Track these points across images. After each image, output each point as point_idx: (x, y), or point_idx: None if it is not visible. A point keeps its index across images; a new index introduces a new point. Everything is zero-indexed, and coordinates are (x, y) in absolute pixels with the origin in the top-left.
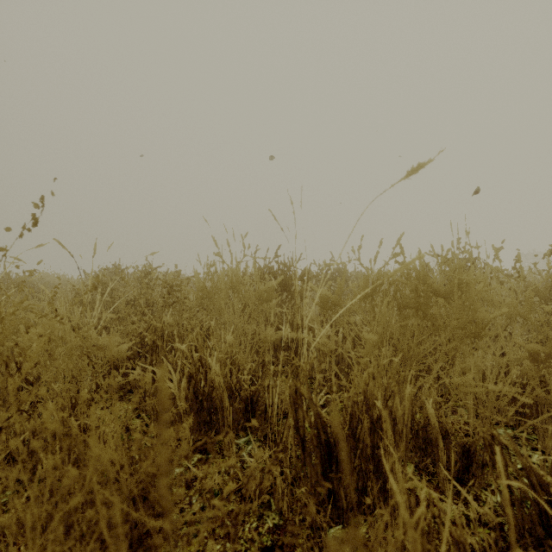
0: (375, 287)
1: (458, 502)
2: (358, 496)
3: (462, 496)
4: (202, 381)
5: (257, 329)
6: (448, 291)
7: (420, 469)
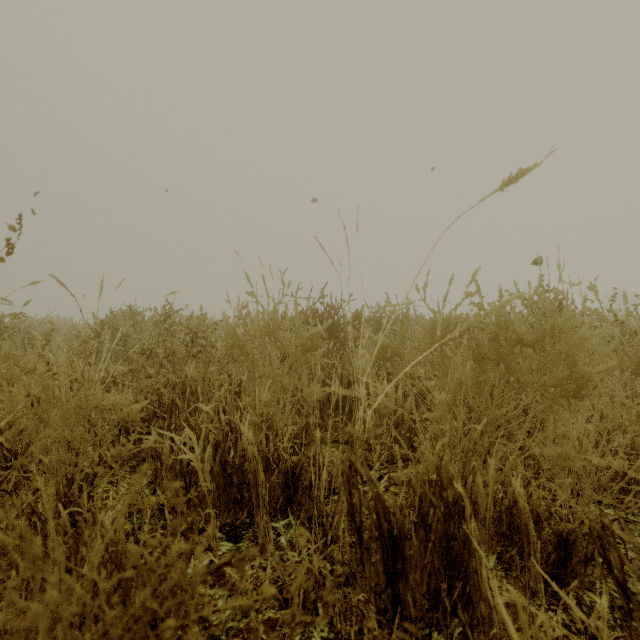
0: (445, 334)
1: (556, 608)
2: (429, 601)
3: (562, 601)
4: (231, 450)
5: (299, 385)
6: (536, 338)
7: (504, 562)
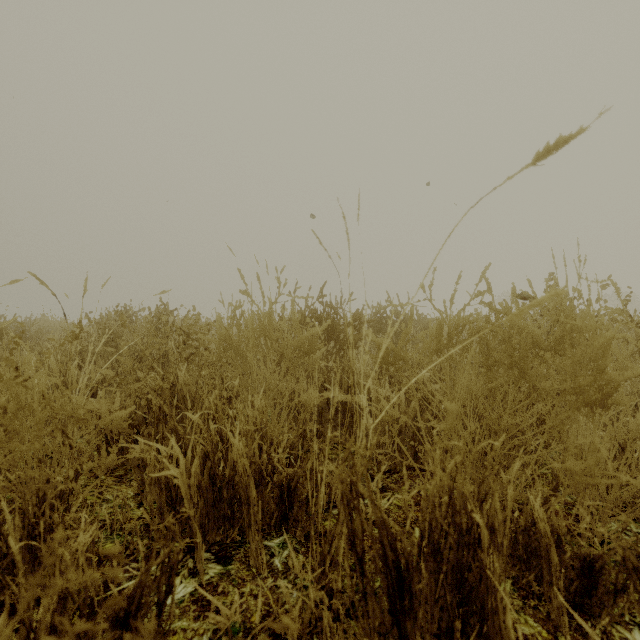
0: (452, 336)
1: None
2: None
3: (591, 639)
4: (221, 462)
5: (296, 388)
6: (552, 341)
7: (520, 588)
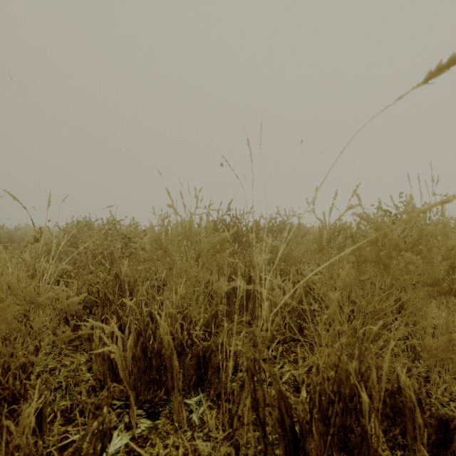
0: (331, 239)
1: None
2: None
3: None
4: (151, 338)
5: (210, 278)
6: (410, 243)
7: (388, 440)
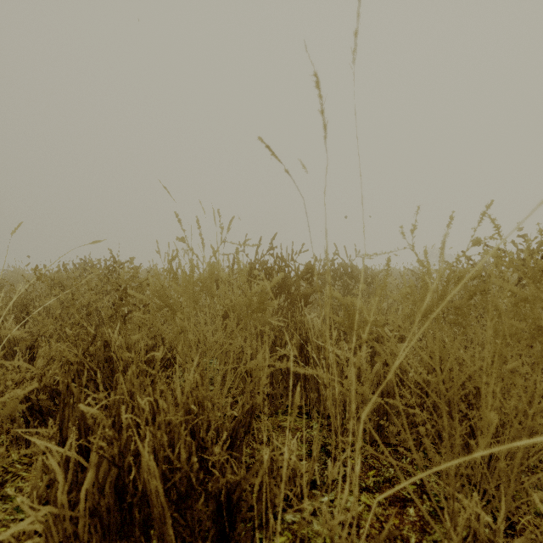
0: (443, 294)
1: None
2: None
3: None
4: (134, 471)
5: (244, 347)
6: None
7: None
